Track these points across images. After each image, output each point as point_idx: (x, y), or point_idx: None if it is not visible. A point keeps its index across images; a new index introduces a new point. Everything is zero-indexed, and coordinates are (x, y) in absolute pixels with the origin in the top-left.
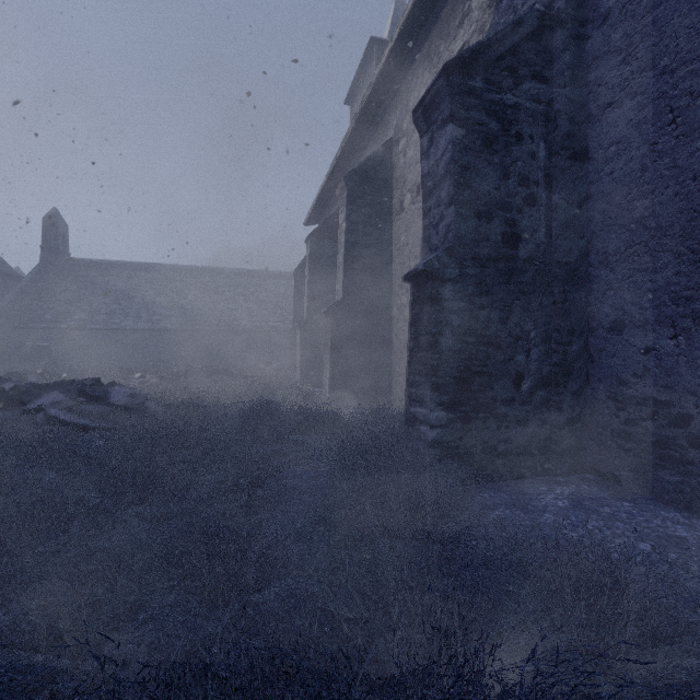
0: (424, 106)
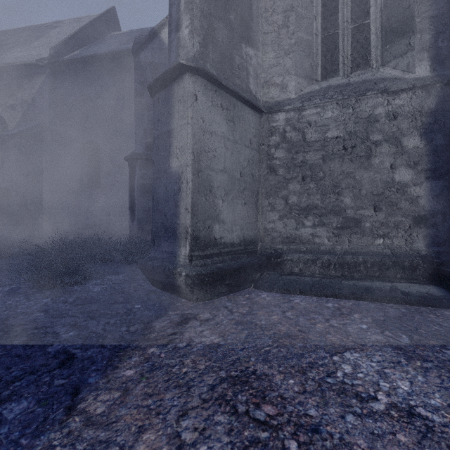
0: (4, 138)
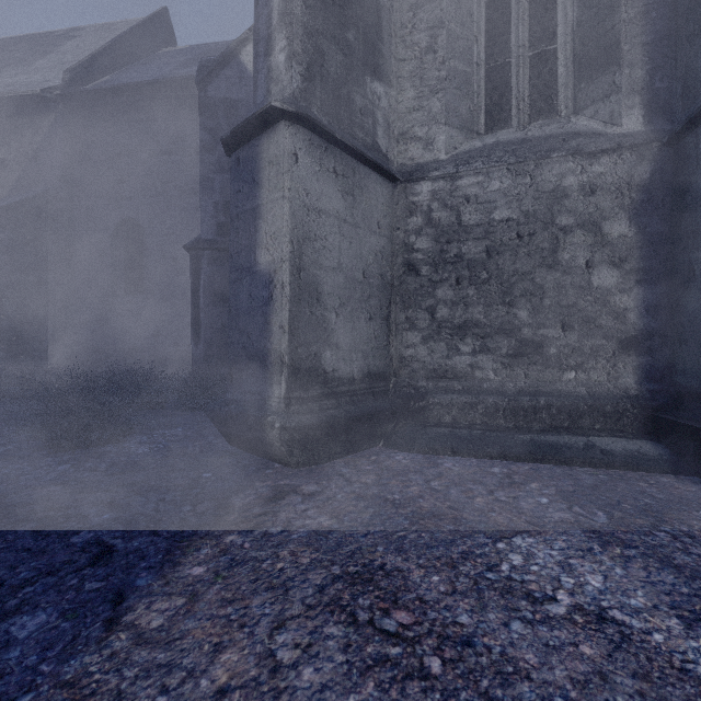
0: None
